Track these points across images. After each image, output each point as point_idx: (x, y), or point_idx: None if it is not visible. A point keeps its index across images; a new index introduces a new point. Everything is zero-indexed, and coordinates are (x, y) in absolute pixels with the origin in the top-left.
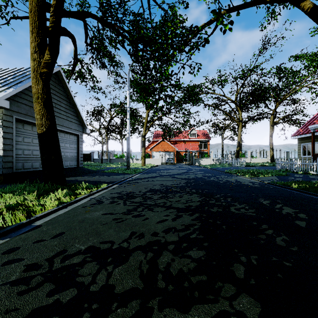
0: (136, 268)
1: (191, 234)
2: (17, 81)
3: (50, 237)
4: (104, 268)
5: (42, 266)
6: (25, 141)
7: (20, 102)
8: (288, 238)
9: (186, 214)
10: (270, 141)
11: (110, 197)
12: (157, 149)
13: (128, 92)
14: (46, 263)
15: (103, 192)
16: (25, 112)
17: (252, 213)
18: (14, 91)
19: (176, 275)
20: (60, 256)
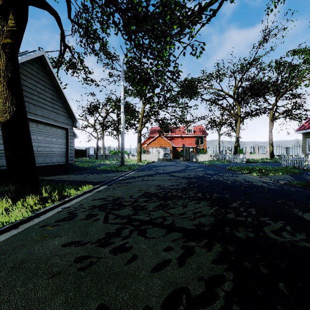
0: None
1: None
2: None
3: None
4: None
5: None
6: None
7: None
8: None
9: (199, 246)
10: (270, 137)
11: (90, 205)
12: (153, 145)
13: (123, 83)
14: None
15: (84, 197)
16: None
17: (307, 244)
18: None
19: None
20: None
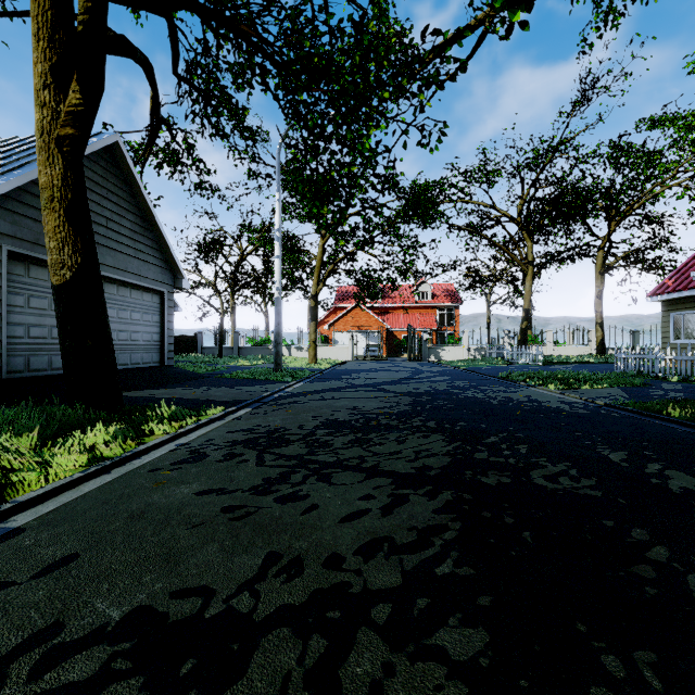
0: None
1: (436, 561)
2: (13, 165)
3: (31, 573)
4: None
5: None
6: (33, 306)
7: (20, 212)
8: None
9: (417, 494)
10: (596, 309)
11: (226, 441)
12: (343, 327)
13: (279, 196)
14: None
15: (212, 428)
16: (33, 236)
17: (592, 491)
18: (4, 185)
19: None
20: (37, 649)
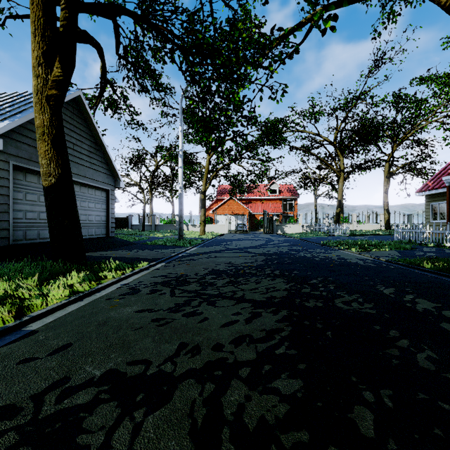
0: (184, 415)
1: (276, 347)
2: (16, 111)
3: (47, 353)
4: (128, 415)
5: (23, 411)
6: (28, 199)
7: (20, 141)
8: (436, 354)
9: (267, 312)
10: (384, 200)
11: (151, 282)
12: (222, 211)
13: (181, 129)
14: (30, 403)
15: (141, 275)
16: (28, 155)
17: (370, 310)
18: (11, 124)
19: (254, 429)
20: (57, 389)
